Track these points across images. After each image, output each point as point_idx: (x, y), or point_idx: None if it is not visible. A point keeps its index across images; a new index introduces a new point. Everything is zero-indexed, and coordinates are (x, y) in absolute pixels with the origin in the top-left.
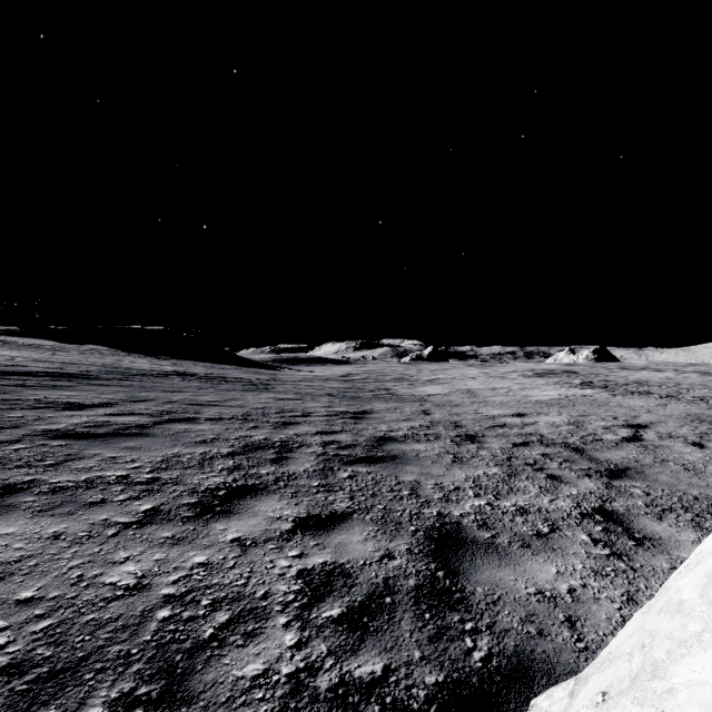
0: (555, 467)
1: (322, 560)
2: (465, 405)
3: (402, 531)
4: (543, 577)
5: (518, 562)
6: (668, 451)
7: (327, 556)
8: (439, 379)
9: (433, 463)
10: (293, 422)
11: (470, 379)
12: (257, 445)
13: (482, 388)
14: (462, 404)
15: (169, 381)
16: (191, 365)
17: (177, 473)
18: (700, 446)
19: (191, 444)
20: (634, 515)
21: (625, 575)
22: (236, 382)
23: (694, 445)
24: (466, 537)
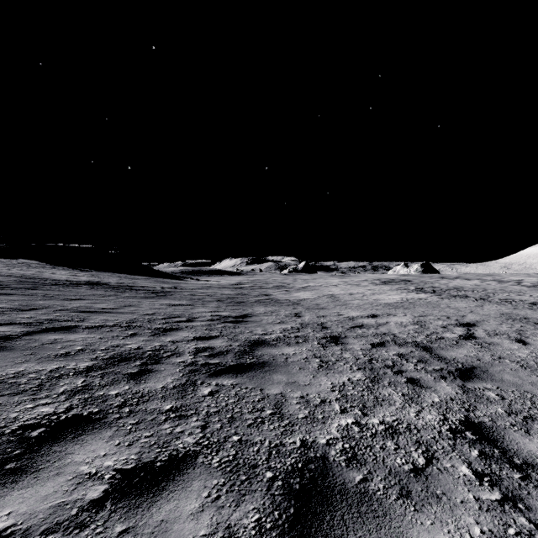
0: (412, 369)
1: None
2: (330, 308)
3: (254, 482)
4: None
5: (401, 530)
6: (500, 348)
7: None
8: (310, 287)
9: (300, 369)
10: (174, 327)
11: (333, 287)
12: (124, 356)
13: (342, 294)
14: (327, 307)
15: (77, 289)
16: (107, 276)
17: None
18: (523, 343)
19: (48, 358)
20: (502, 428)
21: None
22: (140, 290)
23: (518, 342)
24: (334, 485)
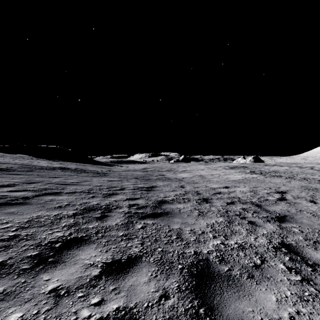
0: (251, 216)
1: (116, 305)
2: (200, 182)
3: (173, 269)
4: (270, 307)
5: (250, 292)
6: (300, 205)
7: (120, 301)
8: (187, 170)
9: (188, 216)
10: (114, 193)
11: (201, 170)
12: (91, 208)
13: (207, 174)
14: (199, 182)
15: (54, 171)
16: (69, 164)
17: (33, 230)
18: (314, 202)
19: (51, 209)
20: (302, 247)
21: (319, 299)
22: (90, 172)
23: (311, 202)
24: (214, 272)
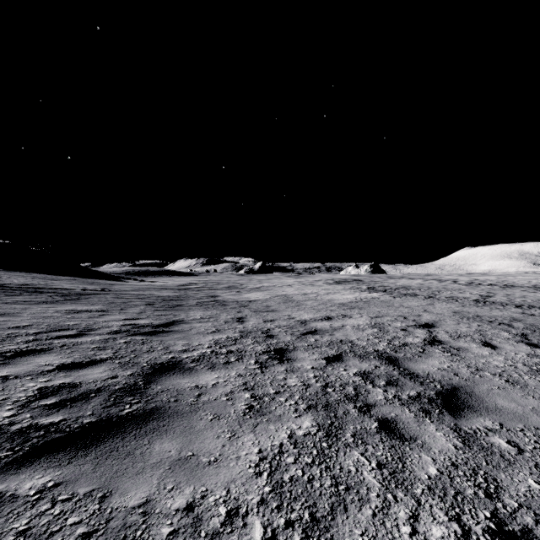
0: (382, 400)
1: None
2: (281, 310)
3: None
4: None
5: None
6: (471, 355)
7: None
8: (263, 287)
9: (213, 419)
10: (39, 348)
11: (287, 287)
12: None
13: (296, 294)
14: (278, 309)
15: None
16: (16, 276)
17: None
18: (491, 346)
19: None
20: None
21: None
22: (48, 292)
23: (485, 345)
24: None
